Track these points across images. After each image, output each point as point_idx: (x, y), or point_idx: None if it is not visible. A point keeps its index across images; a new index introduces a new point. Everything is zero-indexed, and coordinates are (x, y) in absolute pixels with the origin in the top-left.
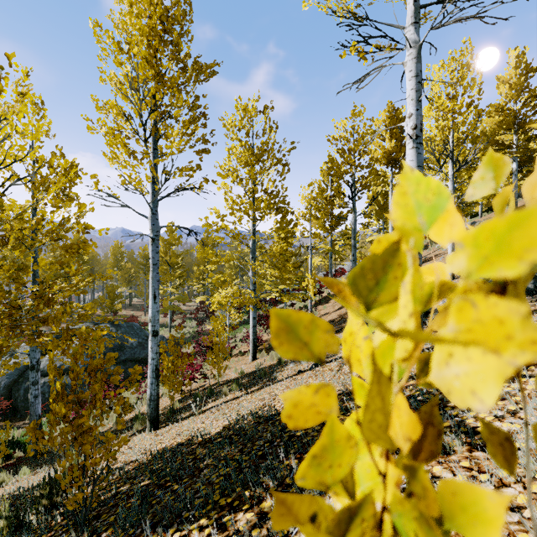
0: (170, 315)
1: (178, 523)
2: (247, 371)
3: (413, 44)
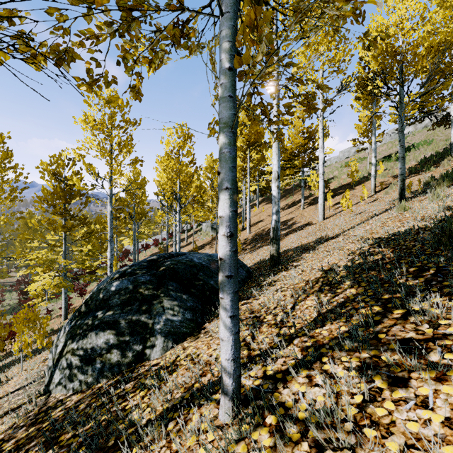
0: None
1: (9, 368)
2: (57, 328)
3: (109, 209)
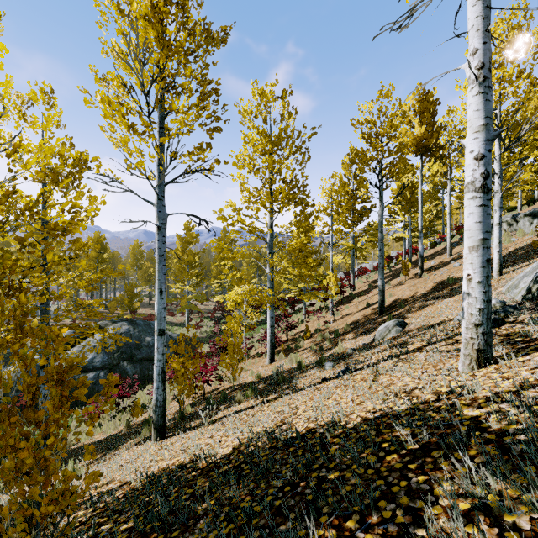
0: (188, 314)
1: None
2: (264, 374)
3: None
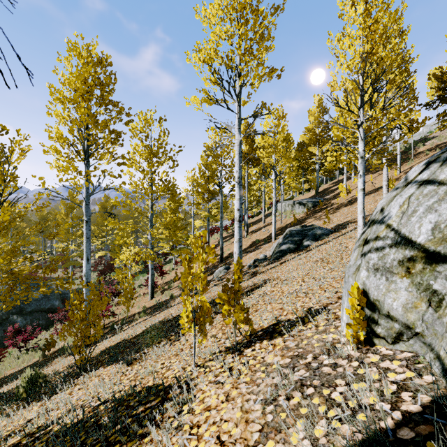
0: (72, 270)
1: (137, 353)
2: (148, 306)
3: (238, 138)
